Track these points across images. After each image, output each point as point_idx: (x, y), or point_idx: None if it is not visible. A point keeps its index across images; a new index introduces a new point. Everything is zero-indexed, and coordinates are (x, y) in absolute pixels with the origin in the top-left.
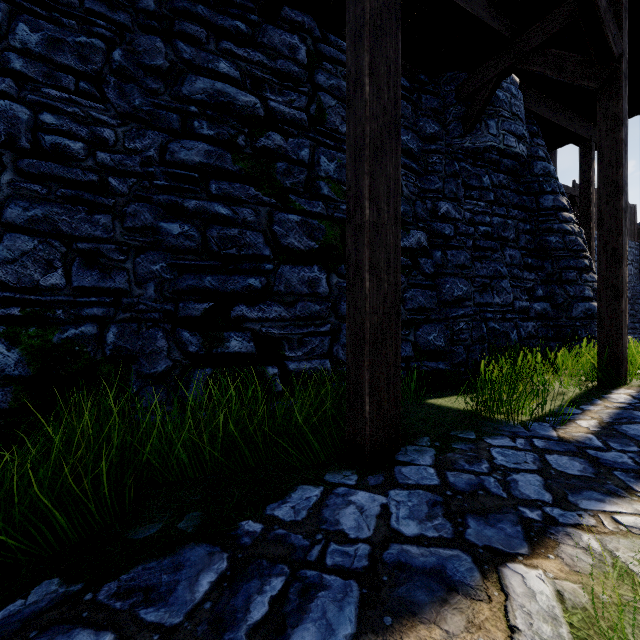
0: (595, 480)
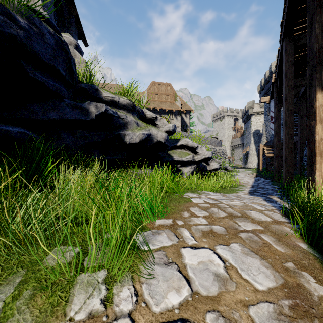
0: (255, 191)
